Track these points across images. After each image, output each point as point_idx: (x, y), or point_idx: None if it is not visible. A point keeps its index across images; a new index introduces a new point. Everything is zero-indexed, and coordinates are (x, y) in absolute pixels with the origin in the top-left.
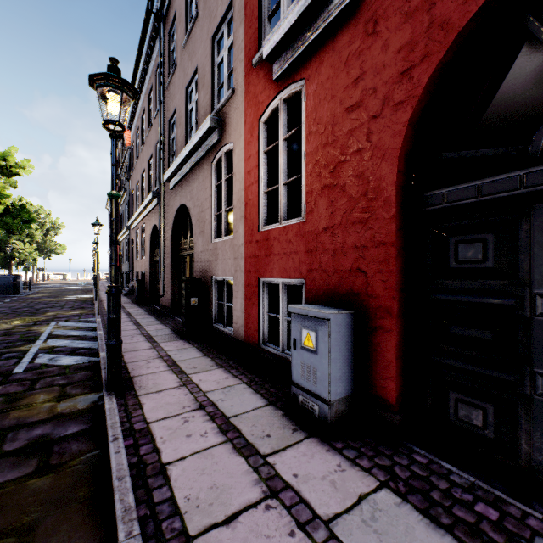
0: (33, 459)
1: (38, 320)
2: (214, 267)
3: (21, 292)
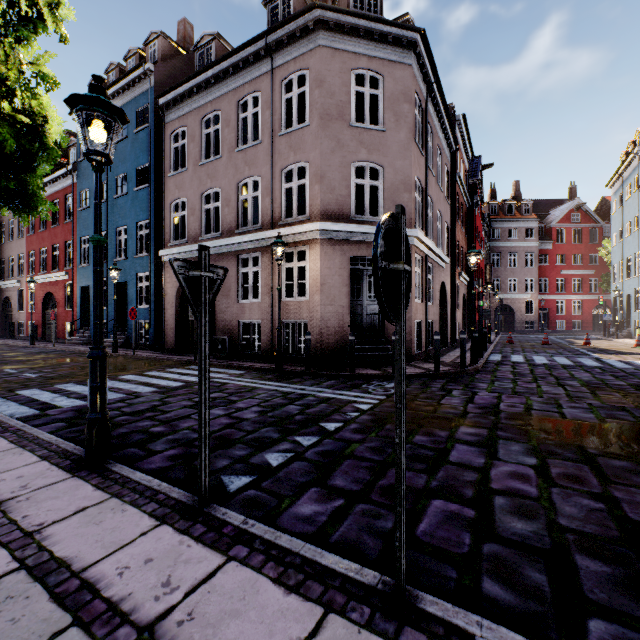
0: None
1: None
2: (20, 319)
3: None
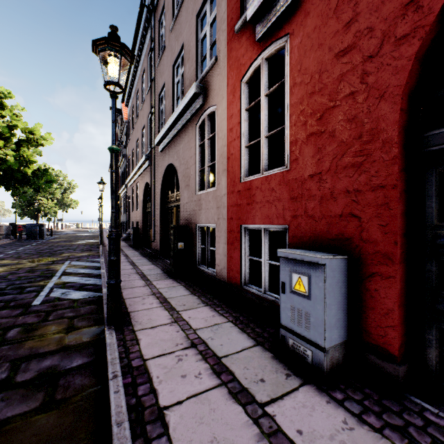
0: (40, 392)
1: (56, 260)
2: (198, 216)
3: (45, 237)
